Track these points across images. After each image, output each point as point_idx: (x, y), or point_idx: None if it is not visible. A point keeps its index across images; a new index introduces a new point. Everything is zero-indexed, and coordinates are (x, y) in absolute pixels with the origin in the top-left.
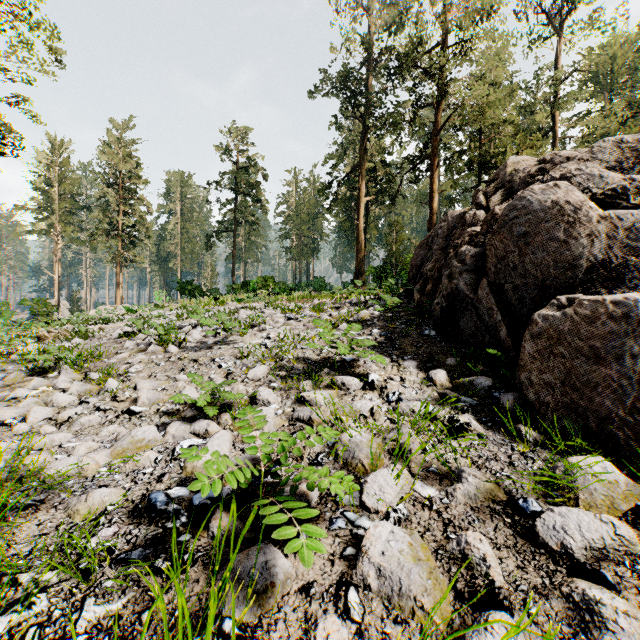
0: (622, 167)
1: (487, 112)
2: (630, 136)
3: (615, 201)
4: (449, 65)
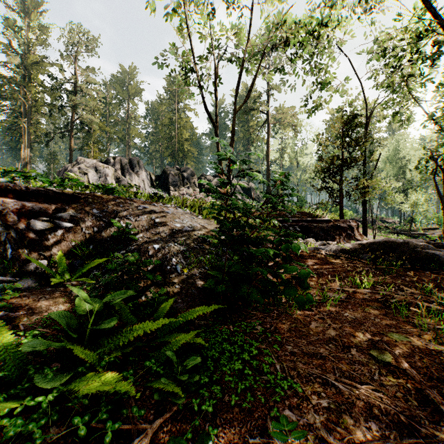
0: (91, 166)
1: (93, 125)
2: (95, 161)
3: (84, 172)
4: (77, 101)
